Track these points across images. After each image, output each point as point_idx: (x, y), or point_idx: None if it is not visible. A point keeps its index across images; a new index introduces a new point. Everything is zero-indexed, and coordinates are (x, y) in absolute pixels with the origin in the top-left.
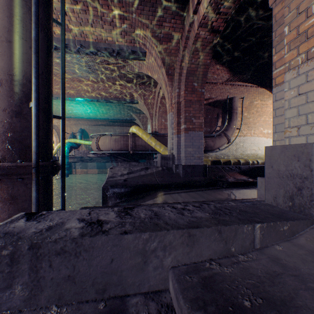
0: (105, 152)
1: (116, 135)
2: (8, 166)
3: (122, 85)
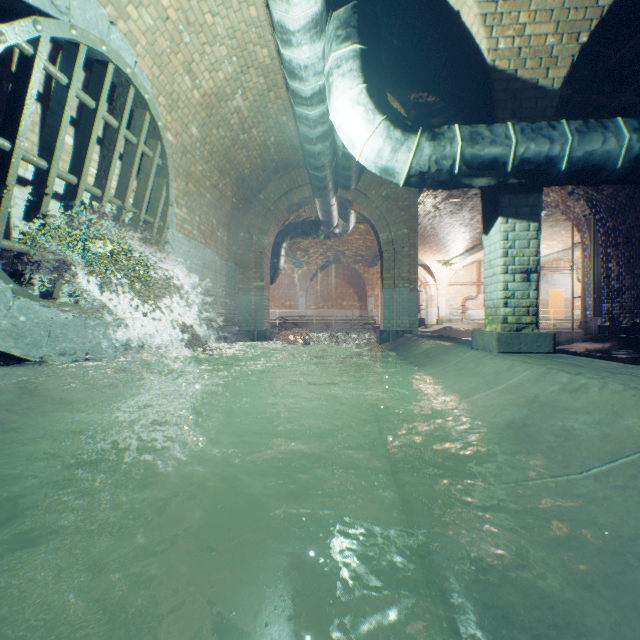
0: None
1: None
2: None
3: None
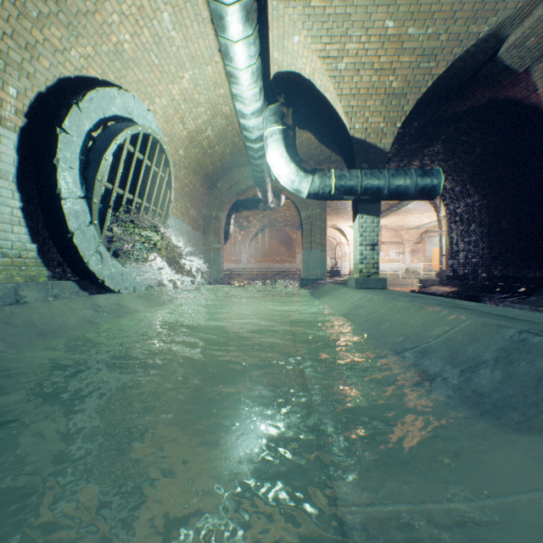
0: None
1: None
2: None
3: None
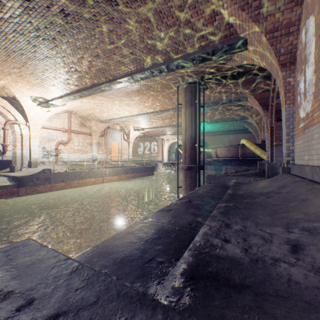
0: (221, 158)
1: (229, 146)
2: (190, 166)
3: (233, 110)
